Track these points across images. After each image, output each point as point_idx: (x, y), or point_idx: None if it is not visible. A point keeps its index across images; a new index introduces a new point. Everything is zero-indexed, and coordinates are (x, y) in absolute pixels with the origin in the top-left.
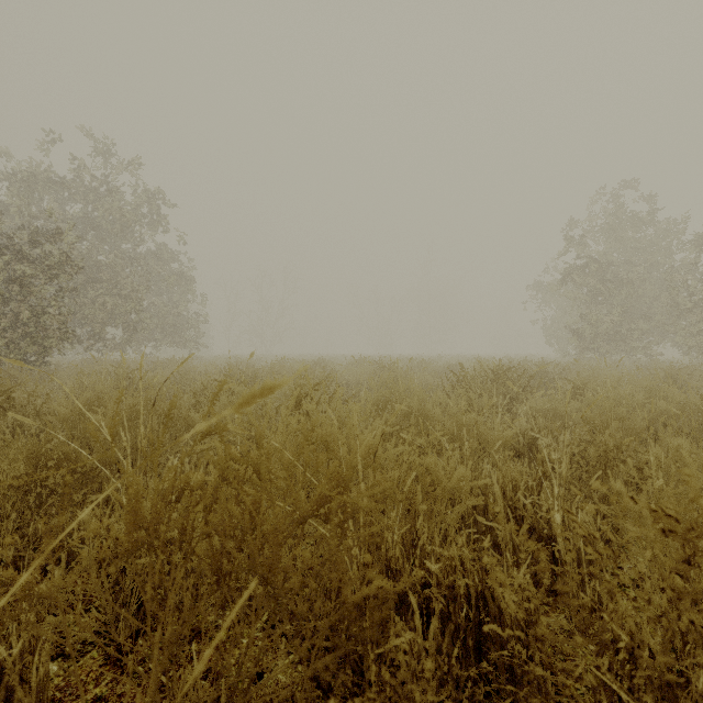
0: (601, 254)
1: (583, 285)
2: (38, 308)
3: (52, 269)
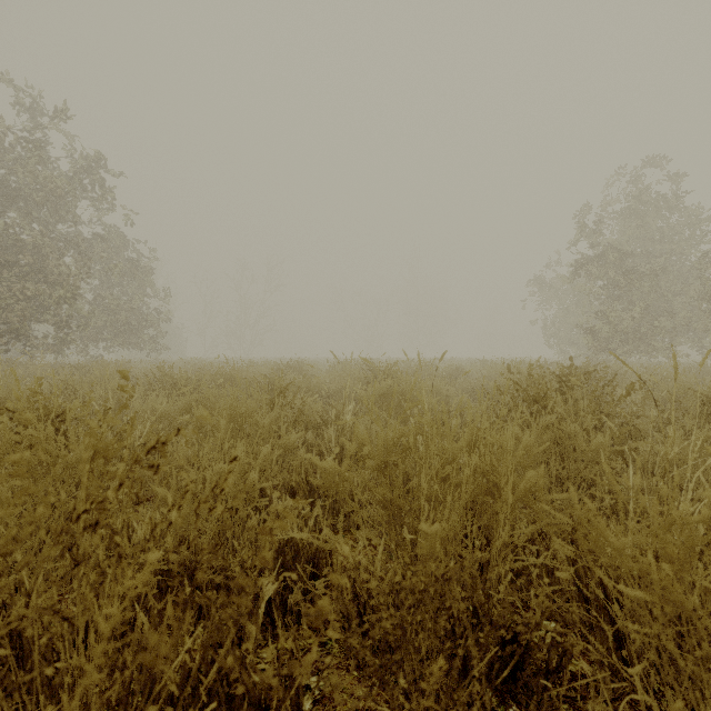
0: (616, 243)
1: (600, 276)
2: None
3: None
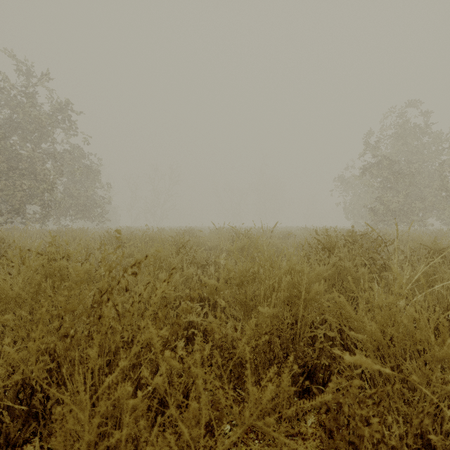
0: (388, 155)
1: (378, 176)
2: None
3: None
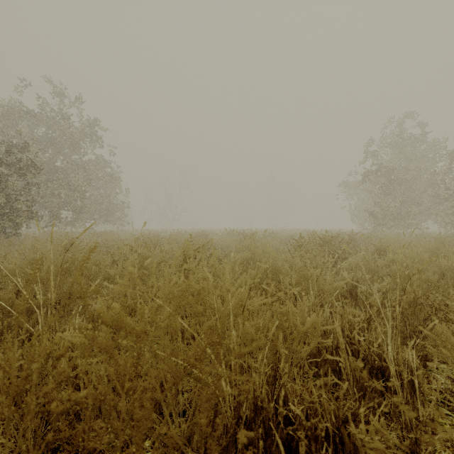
0: (388, 162)
1: (377, 182)
2: (12, 196)
3: (21, 170)
